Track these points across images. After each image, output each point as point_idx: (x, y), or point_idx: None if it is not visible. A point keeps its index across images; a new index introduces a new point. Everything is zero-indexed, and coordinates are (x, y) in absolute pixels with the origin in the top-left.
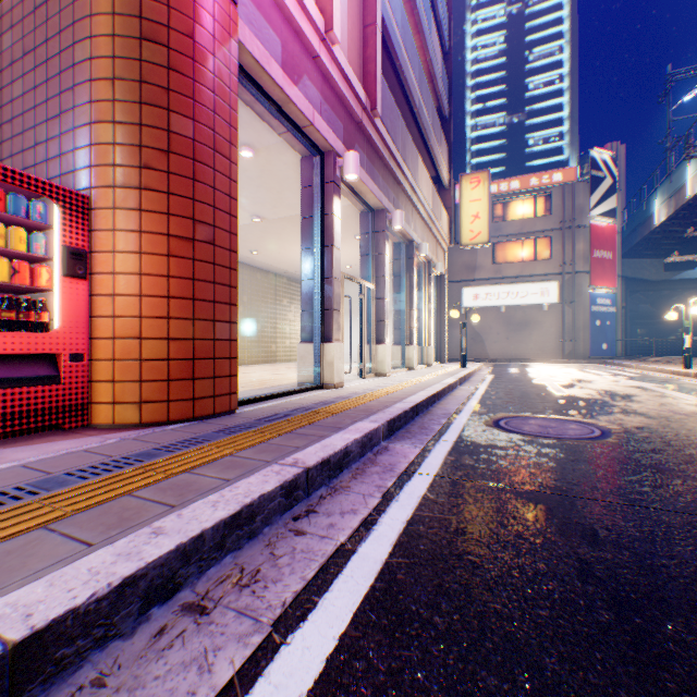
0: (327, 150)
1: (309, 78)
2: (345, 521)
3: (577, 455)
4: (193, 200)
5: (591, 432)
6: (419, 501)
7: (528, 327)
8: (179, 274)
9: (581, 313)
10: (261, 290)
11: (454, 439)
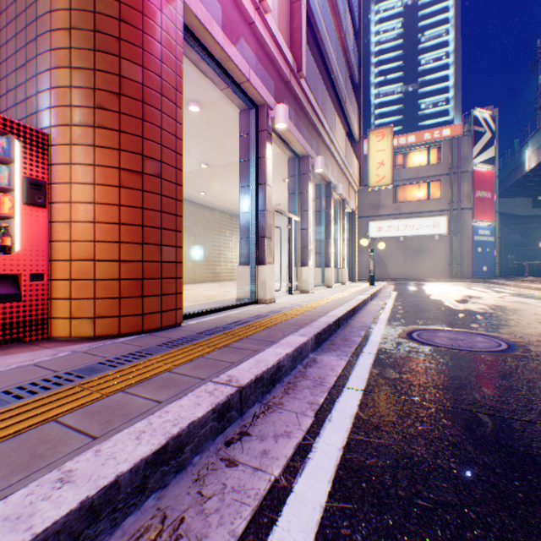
0: (260, 104)
1: (246, 41)
2: (279, 447)
3: (494, 369)
4: (142, 138)
5: (499, 345)
6: (353, 421)
7: (422, 253)
8: (129, 204)
9: (465, 241)
10: (209, 224)
11: (375, 351)
